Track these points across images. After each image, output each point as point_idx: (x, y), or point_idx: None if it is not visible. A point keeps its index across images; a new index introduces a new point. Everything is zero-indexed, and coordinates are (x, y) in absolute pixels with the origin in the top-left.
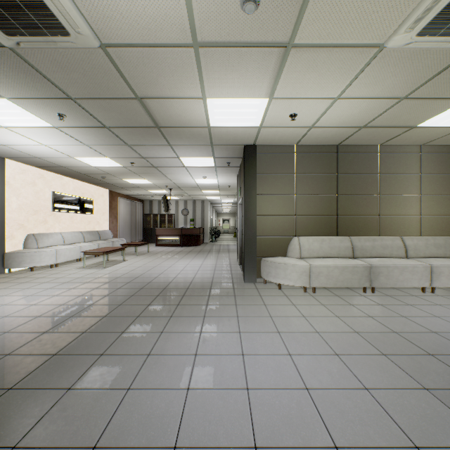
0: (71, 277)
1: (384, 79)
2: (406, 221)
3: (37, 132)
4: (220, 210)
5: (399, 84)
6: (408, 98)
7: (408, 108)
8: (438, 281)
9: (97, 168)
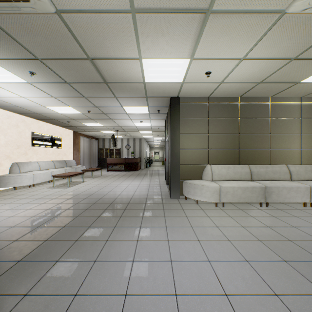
0: (43, 194)
1: (281, 42)
2: (290, 153)
3: (16, 87)
4: (152, 145)
5: (292, 47)
6: (297, 58)
7: (296, 67)
8: None
9: (63, 115)
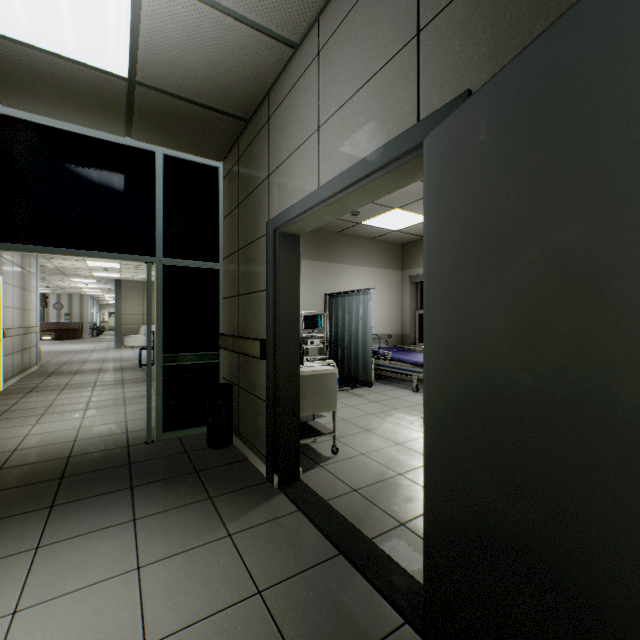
0: None
1: None
2: None
3: None
4: (105, 302)
5: None
6: None
7: None
8: None
9: None
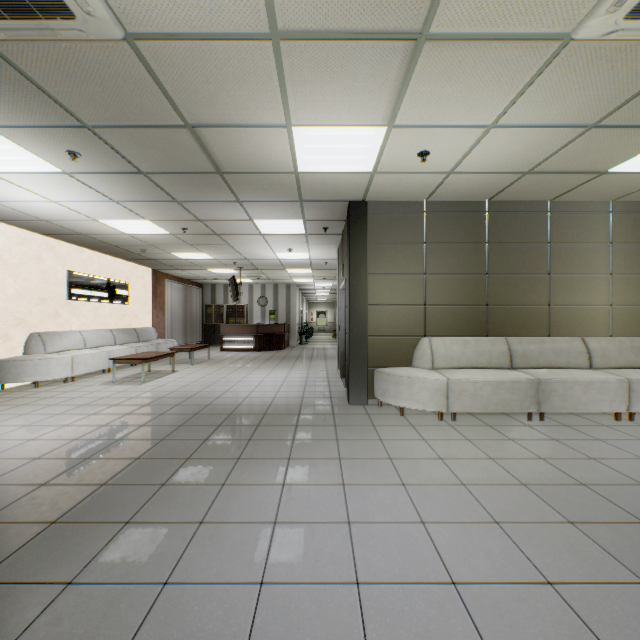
0: (93, 396)
1: (566, 95)
2: (590, 314)
3: (40, 181)
4: (313, 299)
5: (588, 103)
6: (599, 125)
7: (597, 142)
8: (639, 404)
9: (133, 236)
